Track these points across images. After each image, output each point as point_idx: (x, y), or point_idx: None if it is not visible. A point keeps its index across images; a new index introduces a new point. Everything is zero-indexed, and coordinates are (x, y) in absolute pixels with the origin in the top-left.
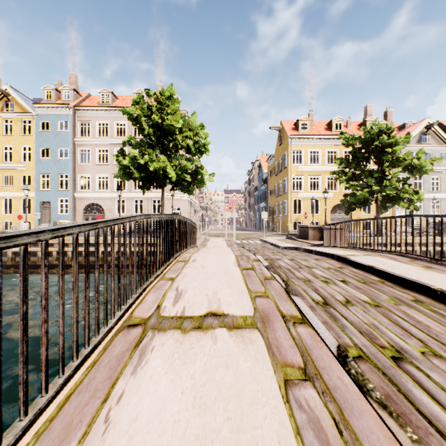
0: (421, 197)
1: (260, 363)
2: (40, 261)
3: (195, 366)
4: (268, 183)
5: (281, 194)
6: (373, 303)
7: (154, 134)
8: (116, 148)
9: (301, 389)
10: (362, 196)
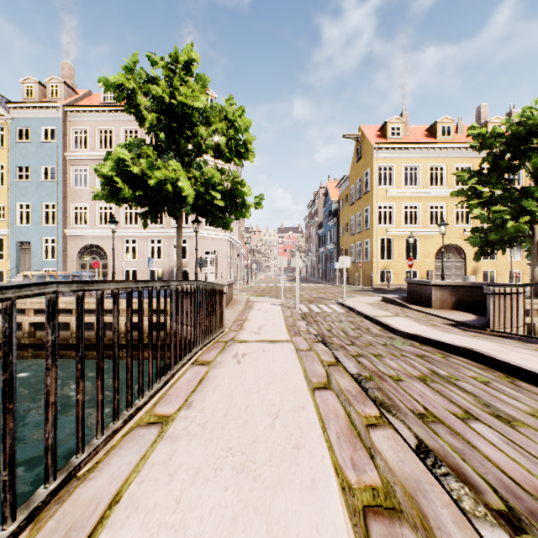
0: None
1: None
2: None
3: None
4: (339, 217)
5: (360, 231)
6: None
7: (158, 124)
8: None
9: None
10: (513, 231)
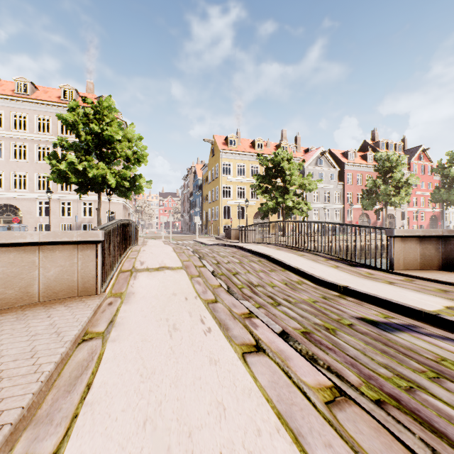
0: (310, 207)
1: (183, 275)
2: None
3: (158, 277)
4: (203, 190)
5: (213, 201)
6: (240, 262)
7: (92, 142)
8: (37, 144)
9: (196, 278)
10: (271, 206)
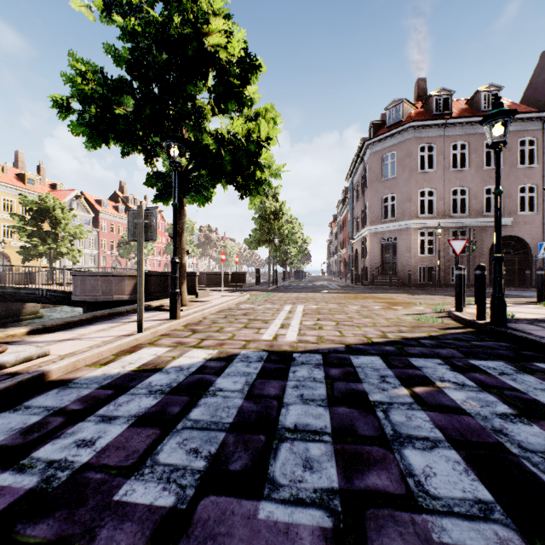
0: (81, 254)
1: None
2: None
3: None
4: None
5: None
6: None
7: None
8: None
9: None
10: (43, 251)
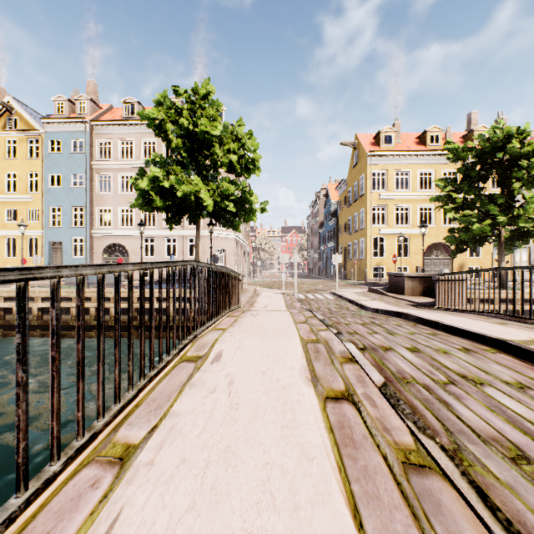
0: None
1: None
2: (35, 321)
3: None
4: (338, 217)
5: (356, 231)
6: None
7: (183, 147)
8: None
9: None
10: (479, 231)
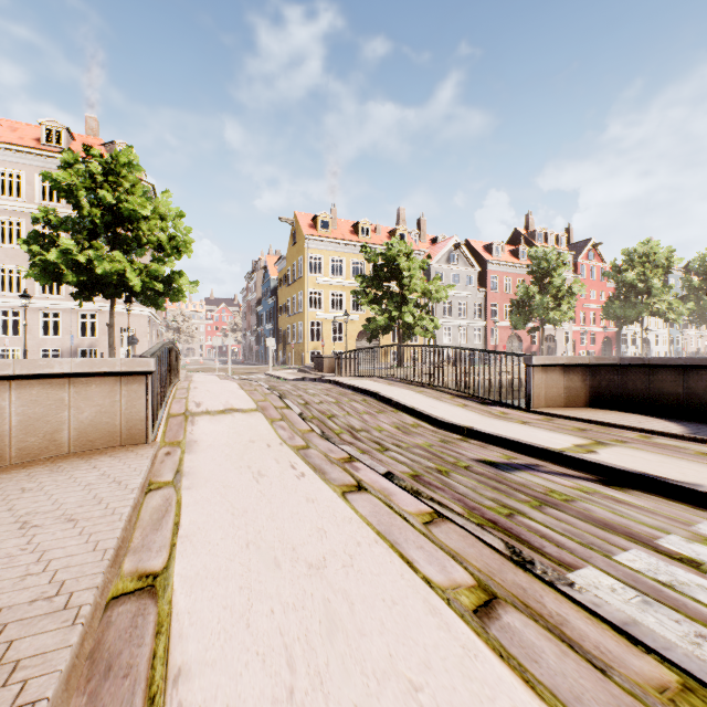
0: (438, 325)
1: (260, 419)
2: None
3: (226, 422)
4: (278, 296)
5: (295, 313)
6: (337, 402)
7: (102, 219)
8: None
9: (278, 422)
10: (383, 322)
